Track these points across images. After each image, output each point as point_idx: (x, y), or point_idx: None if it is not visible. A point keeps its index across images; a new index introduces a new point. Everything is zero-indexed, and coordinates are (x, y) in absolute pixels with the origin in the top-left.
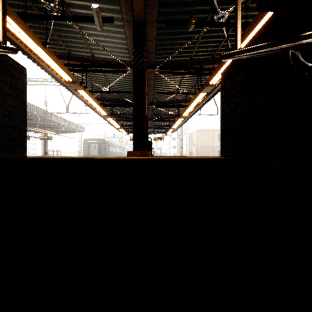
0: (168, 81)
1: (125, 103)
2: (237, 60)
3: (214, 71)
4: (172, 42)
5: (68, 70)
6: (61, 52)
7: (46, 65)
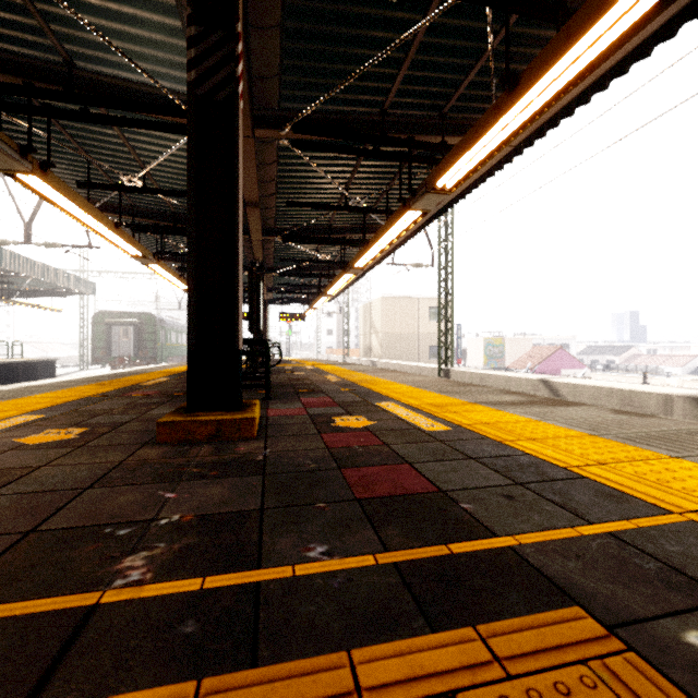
0: (320, 171)
1: None
2: None
3: (454, 149)
4: (333, 48)
5: None
6: None
7: None
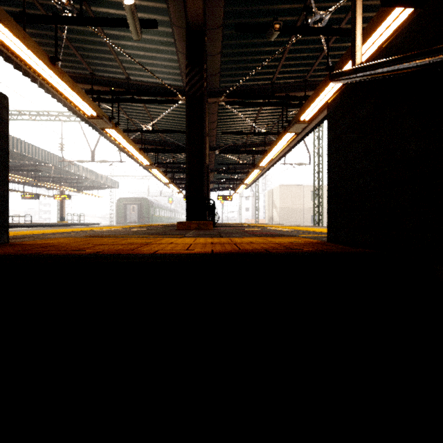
0: (239, 115)
1: (176, 147)
2: (358, 82)
3: (307, 101)
4: (245, 58)
5: (90, 100)
6: (81, 73)
7: (56, 91)
